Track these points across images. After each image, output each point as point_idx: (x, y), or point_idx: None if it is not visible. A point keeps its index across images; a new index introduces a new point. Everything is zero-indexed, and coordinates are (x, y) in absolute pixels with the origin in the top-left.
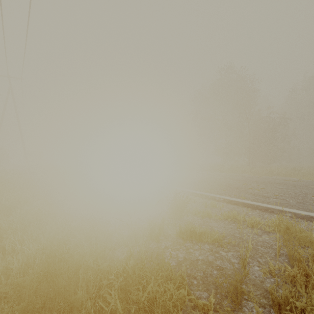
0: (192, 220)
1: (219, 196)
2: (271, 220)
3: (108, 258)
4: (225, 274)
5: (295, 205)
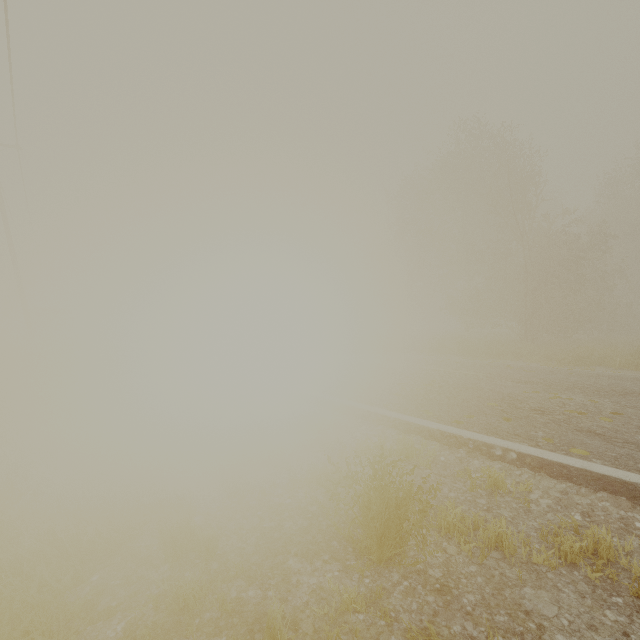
0: (445, 569)
1: (501, 445)
2: None
3: None
4: None
5: None
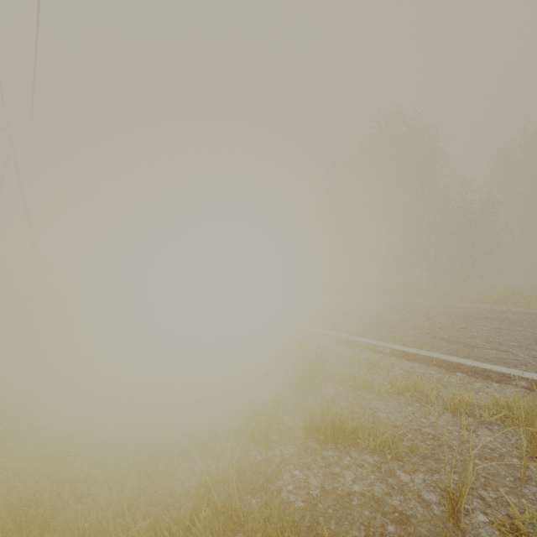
0: (335, 395)
1: (382, 345)
2: (488, 394)
3: (162, 485)
4: (415, 535)
5: (531, 363)
